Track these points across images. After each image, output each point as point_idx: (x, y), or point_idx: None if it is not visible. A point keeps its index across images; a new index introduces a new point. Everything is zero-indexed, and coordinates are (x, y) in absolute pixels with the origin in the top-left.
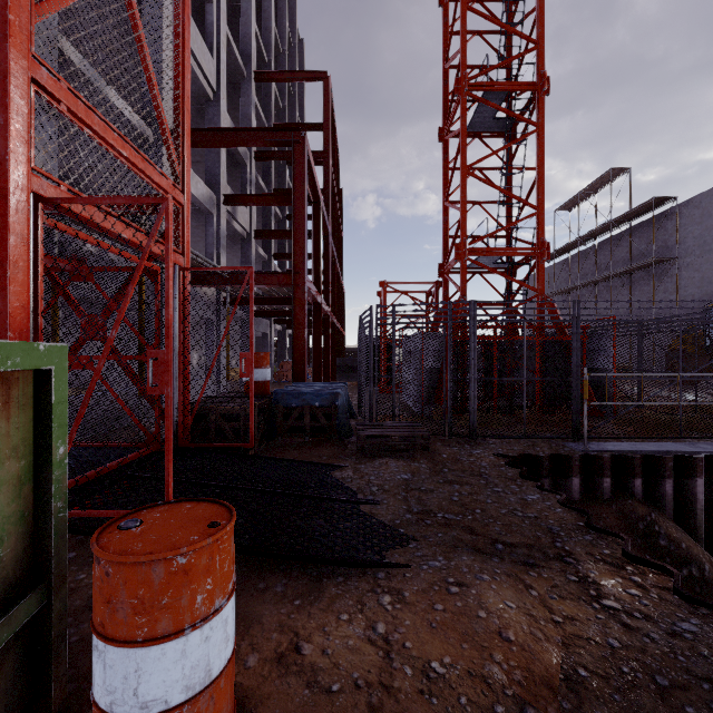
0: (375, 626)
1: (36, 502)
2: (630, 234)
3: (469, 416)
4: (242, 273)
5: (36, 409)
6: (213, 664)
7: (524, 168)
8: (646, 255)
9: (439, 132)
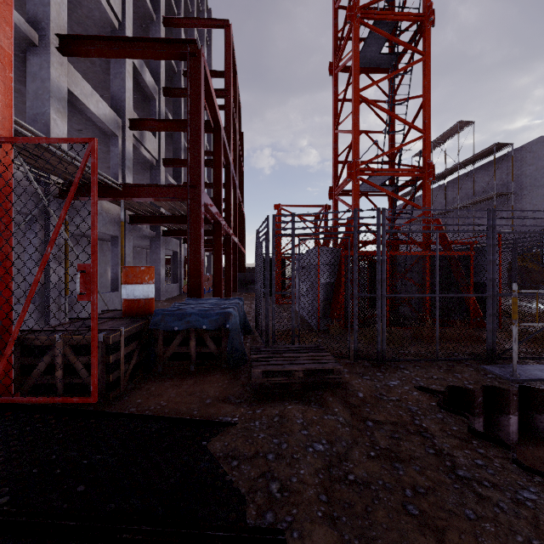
0: None
1: None
2: (473, 174)
3: (378, 337)
4: (136, 186)
5: None
6: None
7: (408, 97)
8: (486, 191)
9: (330, 66)
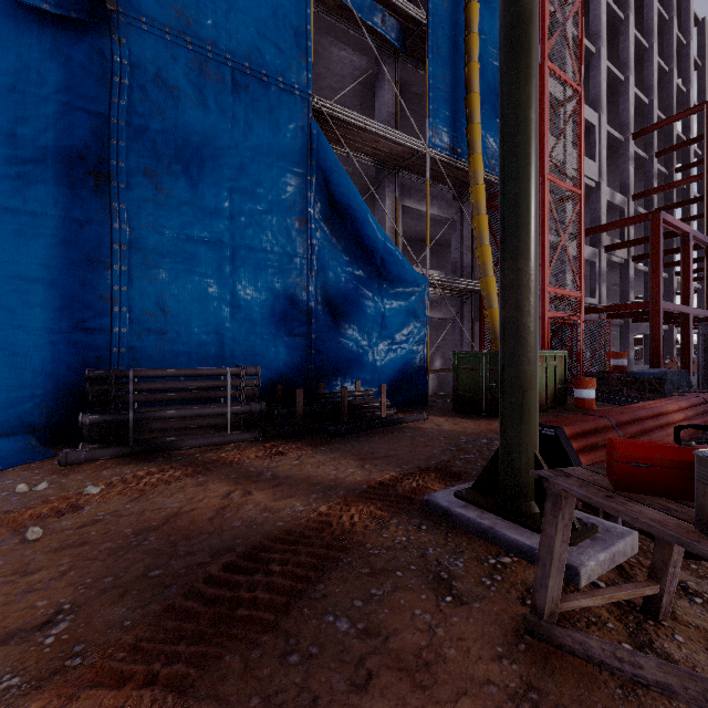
0: None
1: (564, 373)
2: None
3: None
4: (613, 305)
5: (564, 360)
6: (591, 396)
7: None
8: None
9: None
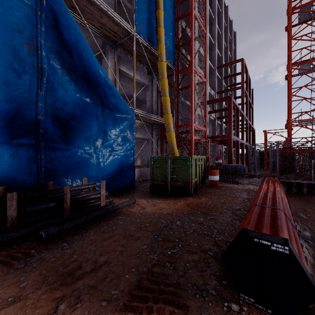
0: (233, 185)
1: (204, 167)
2: None
3: (276, 172)
4: (214, 136)
5: (204, 161)
6: (217, 179)
7: None
8: None
9: (285, 77)
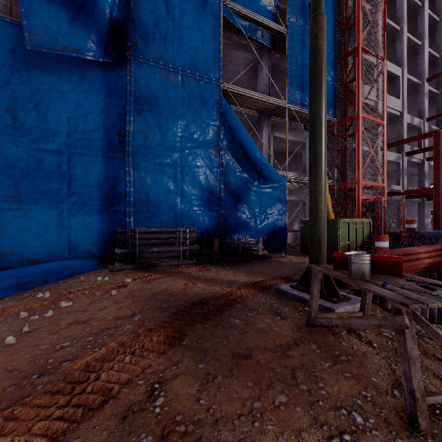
0: None
1: (369, 232)
2: None
3: None
4: (409, 190)
5: (369, 225)
6: (385, 246)
7: None
8: None
9: None
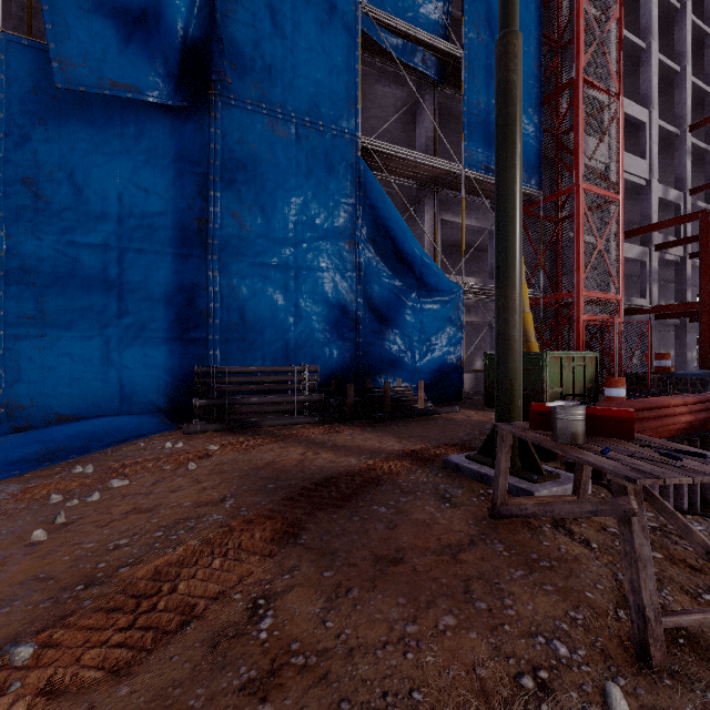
0: None
1: (595, 373)
2: None
3: None
4: (660, 305)
5: (595, 361)
6: (620, 395)
7: None
8: None
9: None
